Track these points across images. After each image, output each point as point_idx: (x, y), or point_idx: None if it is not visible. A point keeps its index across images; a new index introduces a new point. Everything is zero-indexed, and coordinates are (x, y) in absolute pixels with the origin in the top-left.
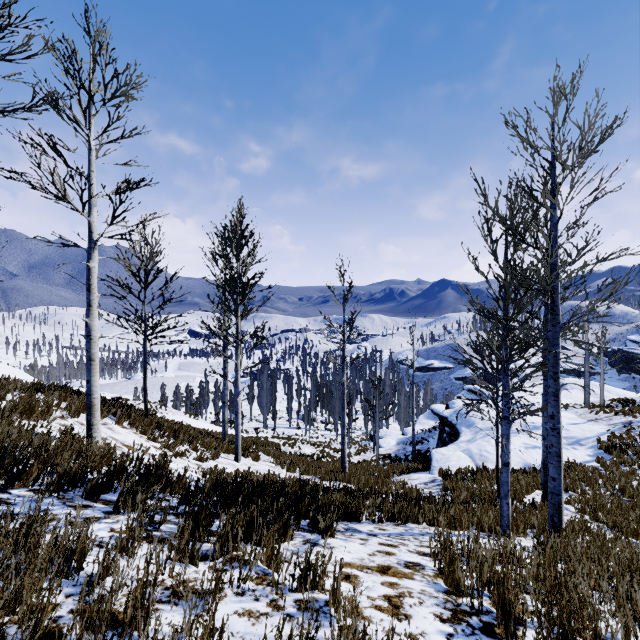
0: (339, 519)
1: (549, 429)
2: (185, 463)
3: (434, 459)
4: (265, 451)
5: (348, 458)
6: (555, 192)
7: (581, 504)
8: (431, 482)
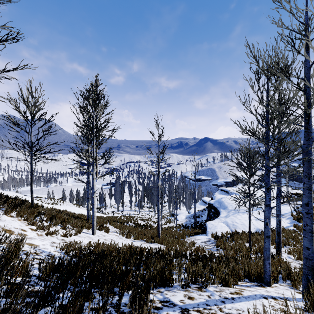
0: (156, 285)
1: (304, 213)
2: (52, 239)
3: (208, 227)
4: (114, 225)
5: (161, 226)
6: (308, 45)
7: (298, 254)
8: (208, 241)
